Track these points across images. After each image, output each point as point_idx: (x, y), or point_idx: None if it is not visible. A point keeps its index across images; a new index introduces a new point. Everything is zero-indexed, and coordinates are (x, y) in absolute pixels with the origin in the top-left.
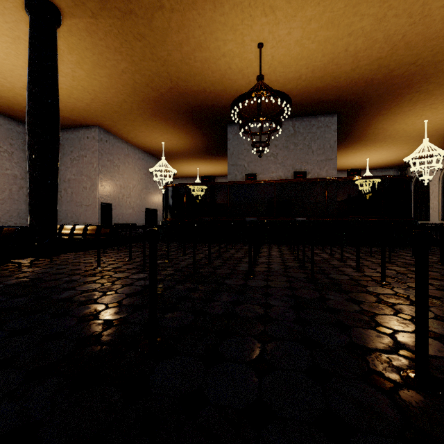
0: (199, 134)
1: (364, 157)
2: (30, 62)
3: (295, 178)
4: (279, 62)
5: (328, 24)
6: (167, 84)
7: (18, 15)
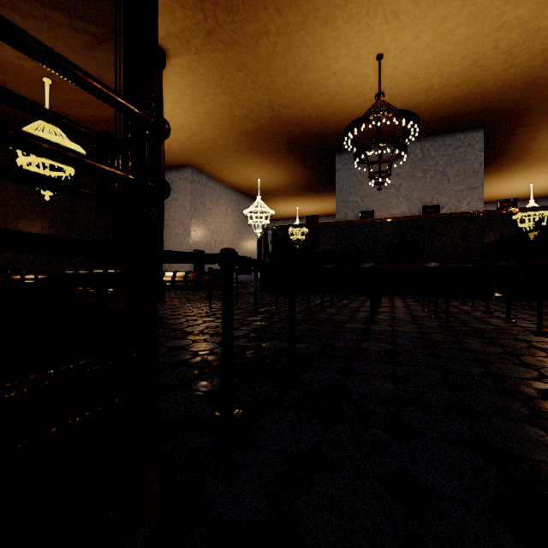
0: (301, 166)
1: (526, 182)
2: None
3: (425, 214)
4: (404, 72)
5: (469, 20)
6: (268, 114)
7: None
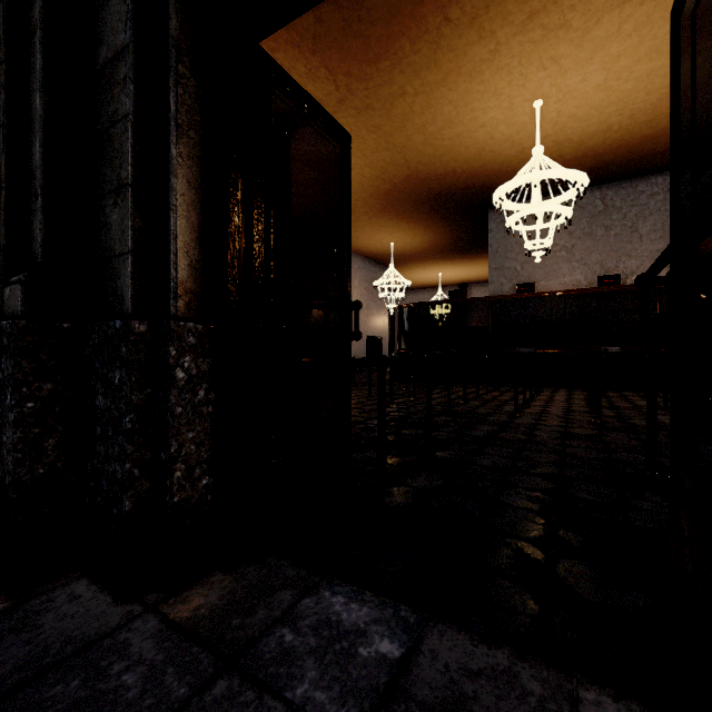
0: (444, 226)
1: None
2: None
3: (601, 286)
4: (571, 116)
5: (650, 54)
6: (403, 173)
7: None
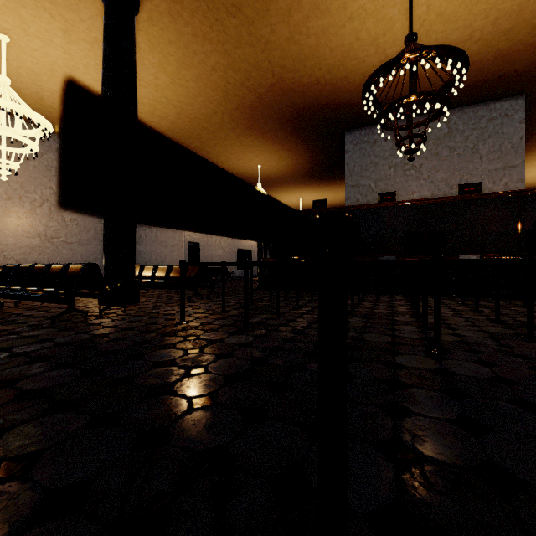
0: (305, 149)
1: None
2: (105, 58)
3: (461, 194)
4: (439, 13)
5: None
6: (268, 80)
7: (93, 8)
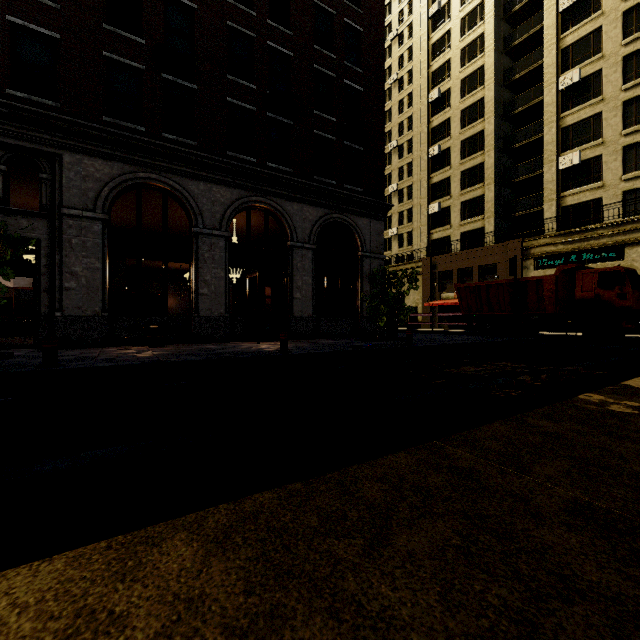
0: None
1: (177, 264)
2: None
3: None
4: None
5: None
6: None
7: None
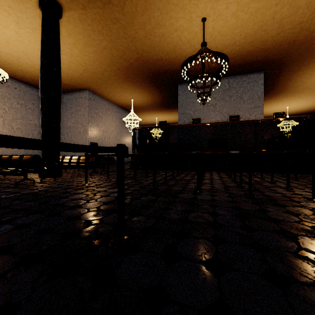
0: (157, 92)
1: (285, 105)
2: (42, 42)
3: (231, 121)
4: (218, 32)
5: None
6: (135, 56)
7: (35, 12)
